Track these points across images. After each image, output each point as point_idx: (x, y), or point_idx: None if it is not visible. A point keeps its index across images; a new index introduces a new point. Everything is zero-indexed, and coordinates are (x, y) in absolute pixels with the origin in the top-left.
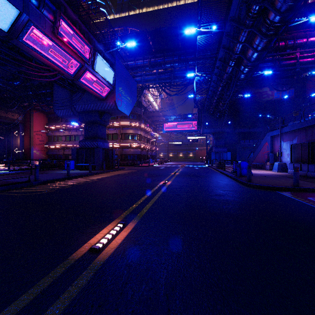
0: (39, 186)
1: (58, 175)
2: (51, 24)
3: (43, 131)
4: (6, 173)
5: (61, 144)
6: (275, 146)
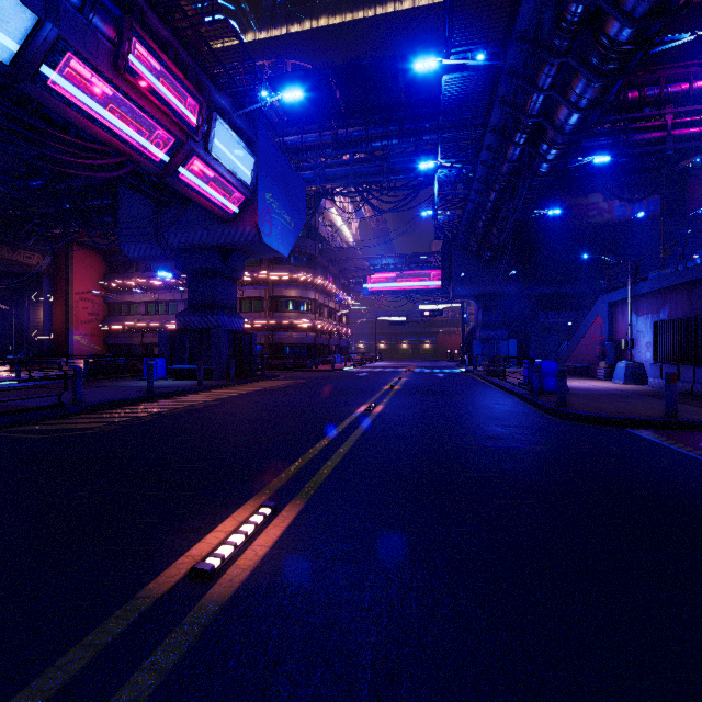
0: (82, 417)
1: (127, 391)
2: (112, 49)
3: (95, 293)
4: (10, 388)
5: (136, 321)
6: (618, 325)
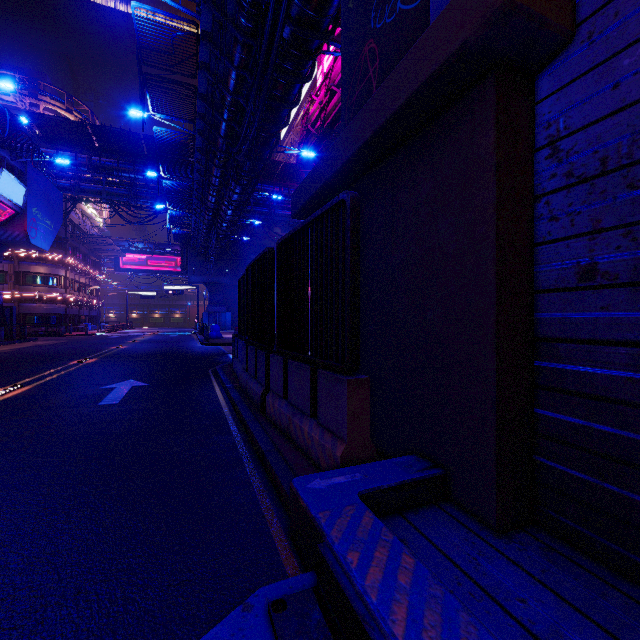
0: None
1: None
2: None
3: None
4: None
5: None
6: None
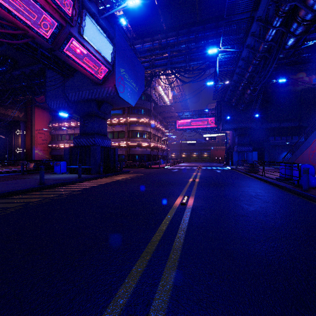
0: None
1: (30, 182)
2: None
3: (46, 130)
4: None
5: (64, 143)
6: None
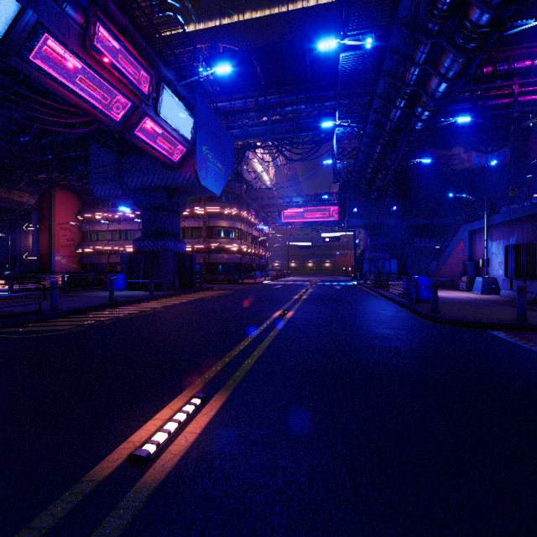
0: (56, 321)
1: (94, 300)
2: (80, 31)
3: (72, 224)
4: (3, 297)
5: (103, 246)
6: (476, 249)
